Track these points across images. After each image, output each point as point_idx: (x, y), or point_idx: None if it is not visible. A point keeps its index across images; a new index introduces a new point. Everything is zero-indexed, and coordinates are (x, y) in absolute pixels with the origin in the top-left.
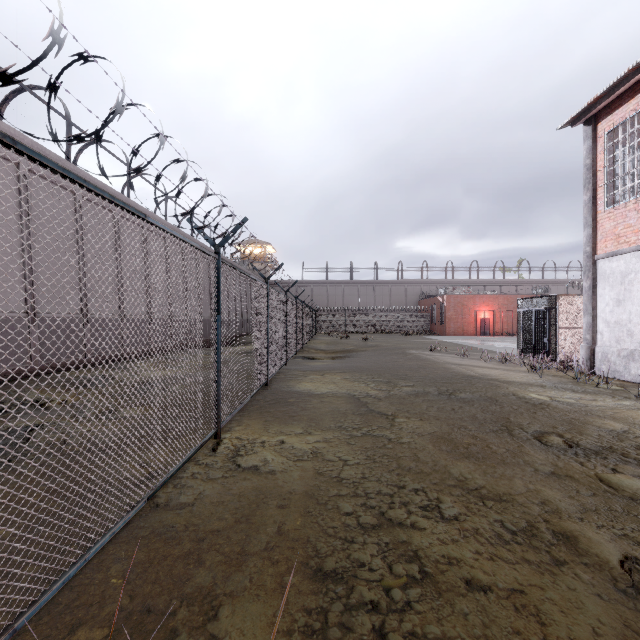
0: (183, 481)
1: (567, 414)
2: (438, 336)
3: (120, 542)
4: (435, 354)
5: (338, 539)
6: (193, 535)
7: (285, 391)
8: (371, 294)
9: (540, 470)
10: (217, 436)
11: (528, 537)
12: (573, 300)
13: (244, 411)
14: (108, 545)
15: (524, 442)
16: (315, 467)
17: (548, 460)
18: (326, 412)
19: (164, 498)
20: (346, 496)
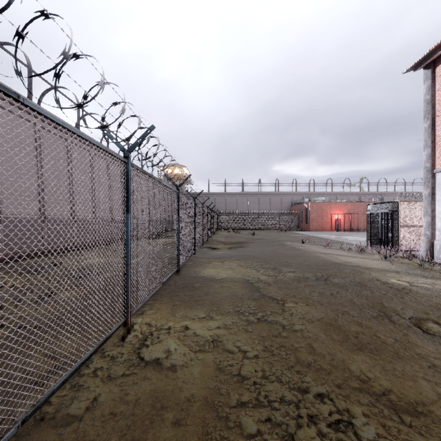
0: (82, 381)
1: (431, 299)
2: (305, 232)
3: None
4: (305, 245)
5: None
6: None
7: (192, 276)
8: (256, 202)
9: (438, 367)
10: (126, 324)
11: None
12: (411, 205)
13: (157, 295)
14: None
15: (407, 330)
16: (215, 362)
17: (440, 353)
18: (225, 297)
19: (53, 408)
20: (248, 406)
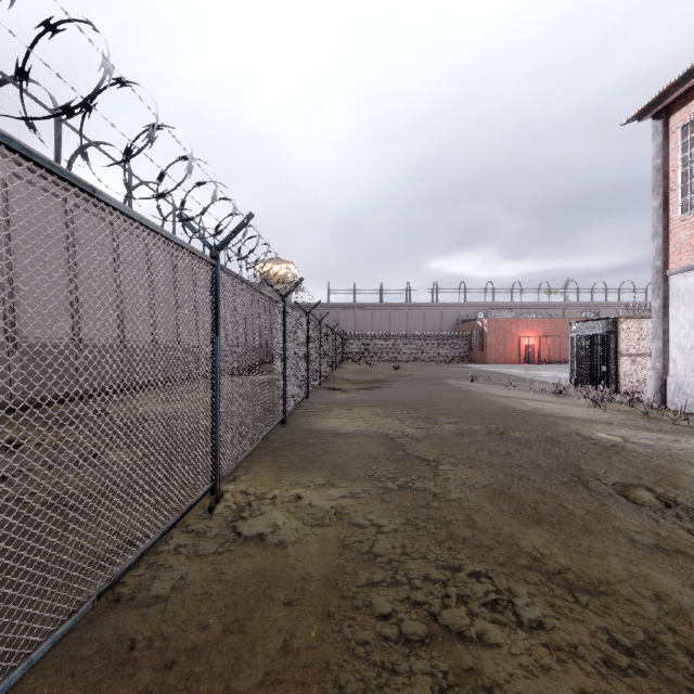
0: (161, 559)
1: (649, 460)
2: (478, 364)
3: (48, 669)
4: (477, 385)
5: (372, 666)
6: (157, 657)
7: (305, 429)
8: (403, 318)
9: (639, 542)
10: (215, 491)
11: (654, 661)
12: (636, 323)
13: (254, 455)
14: (28, 675)
15: (606, 499)
16: (339, 537)
17: (645, 526)
18: (354, 457)
19: (129, 588)
20: (381, 585)
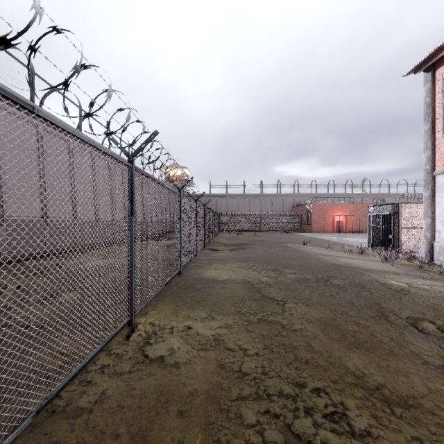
0: (89, 377)
1: (428, 300)
2: (306, 233)
3: None
4: (307, 247)
5: None
6: None
7: (194, 278)
8: (258, 203)
9: (431, 363)
10: (131, 324)
11: None
12: (412, 207)
13: (160, 296)
14: None
15: (403, 329)
16: (217, 359)
17: (433, 351)
18: (227, 298)
19: (64, 401)
20: (248, 399)
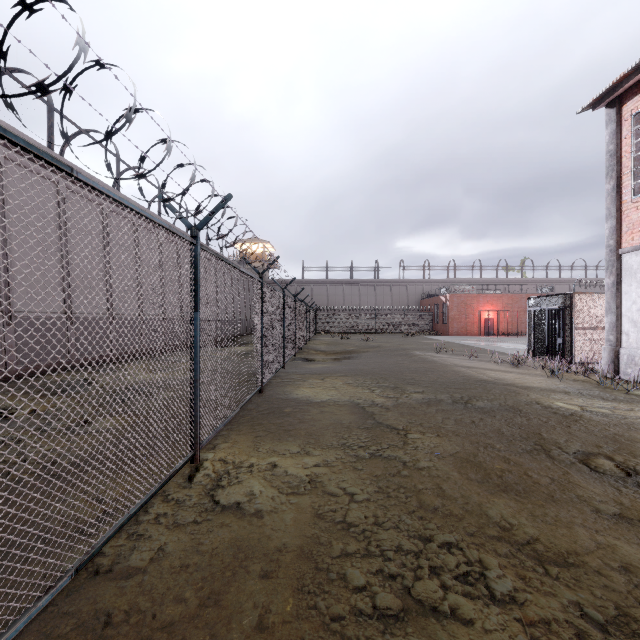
0: (141, 528)
1: (607, 428)
2: (441, 336)
3: None
4: (441, 355)
5: None
6: (133, 634)
7: (281, 398)
8: (372, 293)
9: (603, 511)
10: (195, 460)
11: (627, 638)
12: (590, 298)
13: (233, 423)
14: None
15: (569, 468)
16: (314, 506)
17: (608, 495)
18: (327, 425)
19: (109, 559)
20: (355, 556)
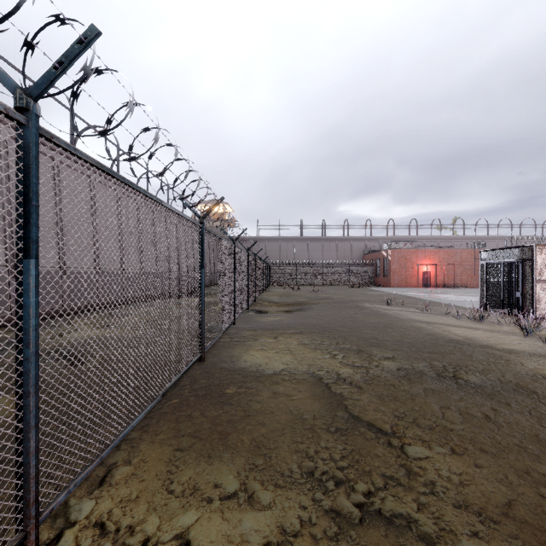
0: None
1: None
2: (384, 288)
3: None
4: (392, 308)
5: None
6: None
7: (225, 369)
8: (319, 249)
9: None
10: None
11: None
12: None
13: (153, 416)
14: None
15: None
16: None
17: None
18: (282, 425)
19: None
20: None
